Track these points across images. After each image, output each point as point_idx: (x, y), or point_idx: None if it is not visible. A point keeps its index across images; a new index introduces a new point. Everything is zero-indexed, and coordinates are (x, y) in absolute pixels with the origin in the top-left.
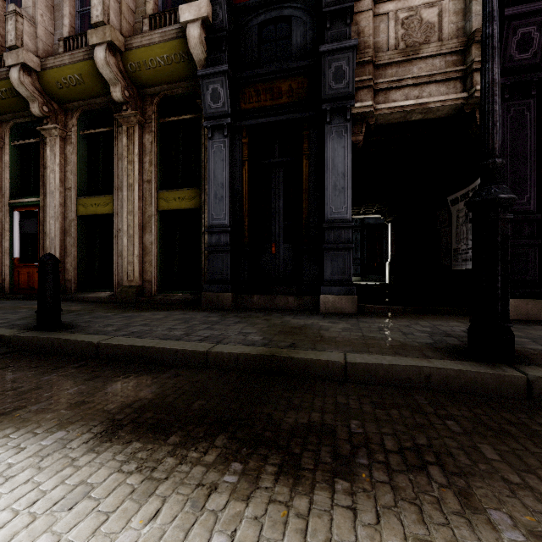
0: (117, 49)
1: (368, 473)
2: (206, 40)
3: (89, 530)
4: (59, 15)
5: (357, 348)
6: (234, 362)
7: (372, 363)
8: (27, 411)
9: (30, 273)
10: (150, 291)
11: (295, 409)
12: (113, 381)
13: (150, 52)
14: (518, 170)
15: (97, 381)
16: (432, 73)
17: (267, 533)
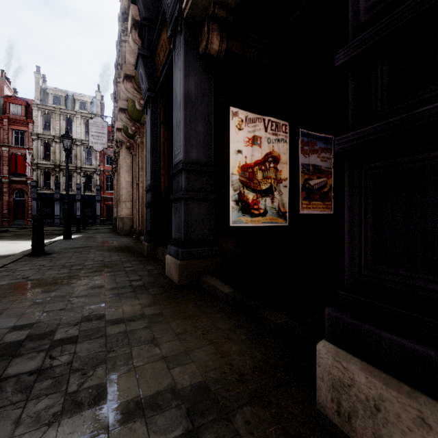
0: (131, 76)
1: None
2: (139, 37)
3: None
4: None
5: None
6: None
7: None
8: None
9: None
10: None
11: None
12: None
13: None
14: None
15: None
16: None
17: None
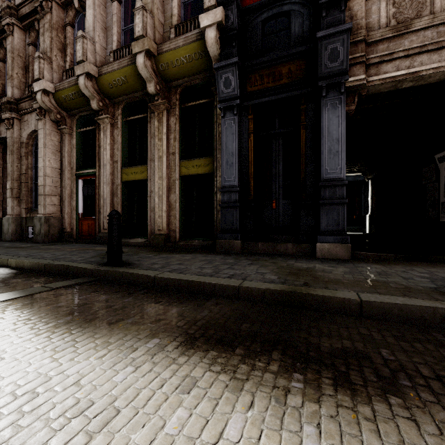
0: (152, 54)
1: (415, 393)
2: (220, 39)
3: (208, 409)
4: (110, 34)
5: (365, 289)
6: (261, 296)
7: (386, 302)
8: (126, 322)
9: (90, 224)
10: (174, 238)
11: (327, 336)
12: (174, 305)
13: (176, 53)
14: None
15: (162, 304)
16: (424, 44)
17: (346, 429)
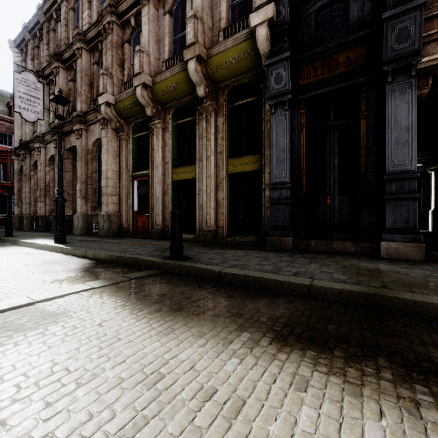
0: (202, 59)
1: None
2: (270, 36)
3: (335, 411)
4: (162, 45)
5: None
6: (336, 296)
7: None
8: (209, 314)
9: (143, 221)
10: (222, 234)
11: (434, 346)
12: (247, 300)
13: (225, 56)
14: None
15: (235, 299)
16: None
17: None
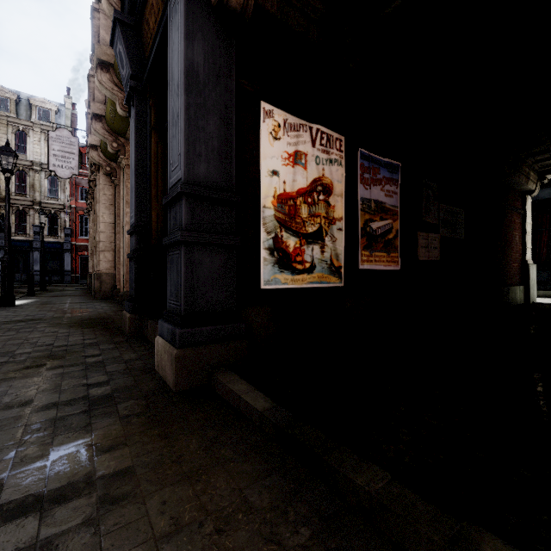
0: (109, 64)
1: None
2: None
3: None
4: None
5: None
6: None
7: None
8: None
9: None
10: None
11: None
12: None
13: None
14: None
15: None
16: None
17: None
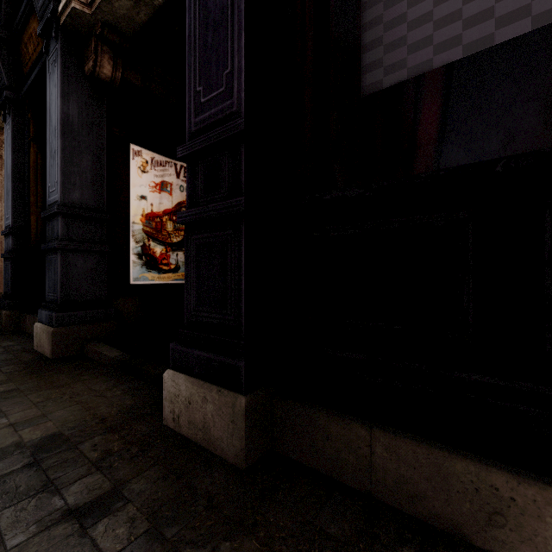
0: None
1: None
2: None
3: None
4: None
5: None
6: None
7: None
8: None
9: None
10: None
11: None
12: None
13: None
14: (212, 4)
15: None
16: None
17: None
